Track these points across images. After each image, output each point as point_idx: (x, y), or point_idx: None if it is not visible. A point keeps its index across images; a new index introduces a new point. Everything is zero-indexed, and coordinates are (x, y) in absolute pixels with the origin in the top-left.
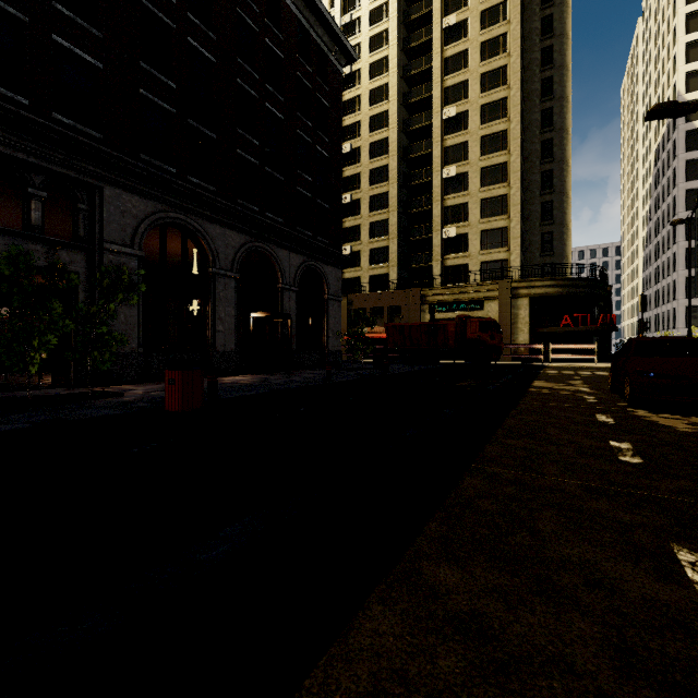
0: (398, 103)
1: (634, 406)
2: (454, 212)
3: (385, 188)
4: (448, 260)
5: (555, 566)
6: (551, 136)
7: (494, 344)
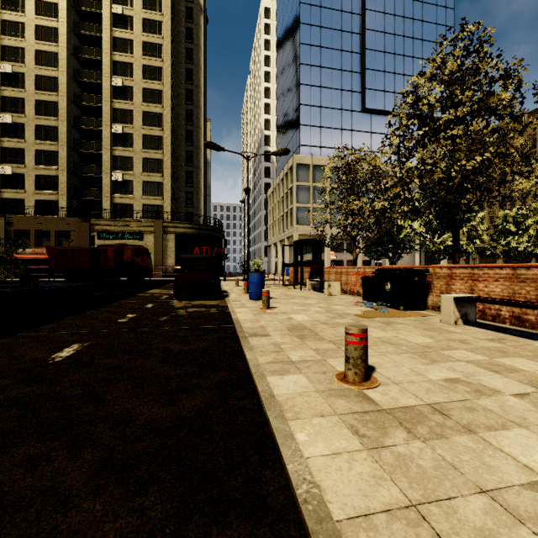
0: (69, 51)
1: (179, 298)
2: (121, 161)
3: (54, 122)
4: (117, 198)
5: (2, 358)
6: (192, 129)
7: (145, 265)
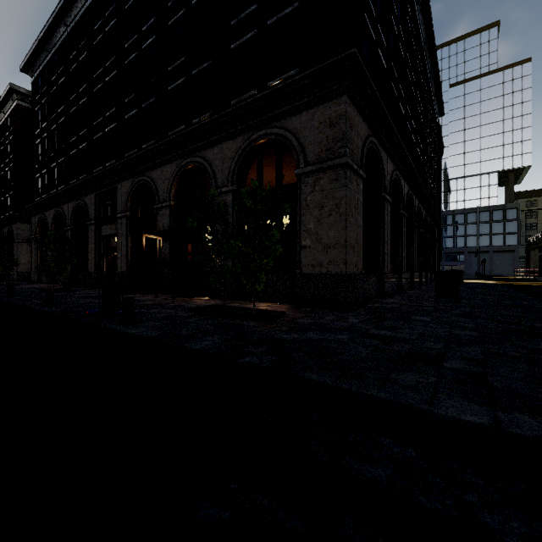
0: None
1: None
2: None
3: None
4: None
5: None
6: None
7: None
